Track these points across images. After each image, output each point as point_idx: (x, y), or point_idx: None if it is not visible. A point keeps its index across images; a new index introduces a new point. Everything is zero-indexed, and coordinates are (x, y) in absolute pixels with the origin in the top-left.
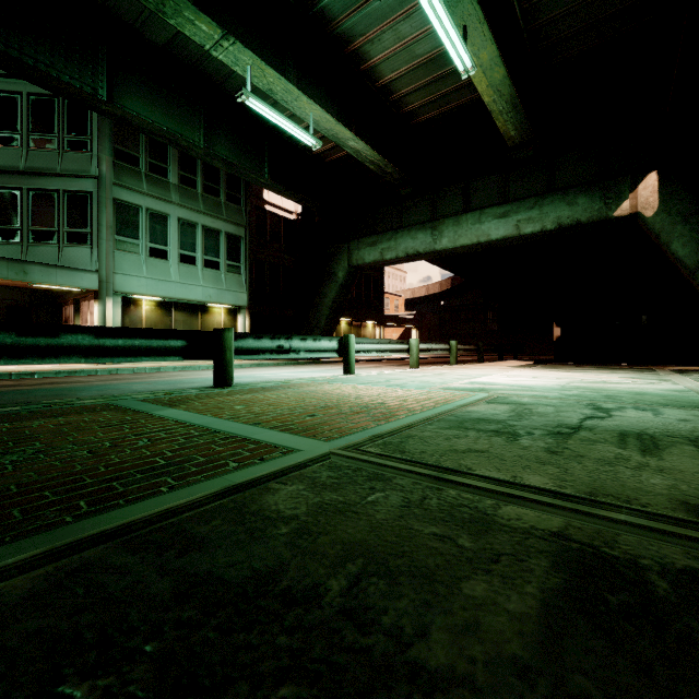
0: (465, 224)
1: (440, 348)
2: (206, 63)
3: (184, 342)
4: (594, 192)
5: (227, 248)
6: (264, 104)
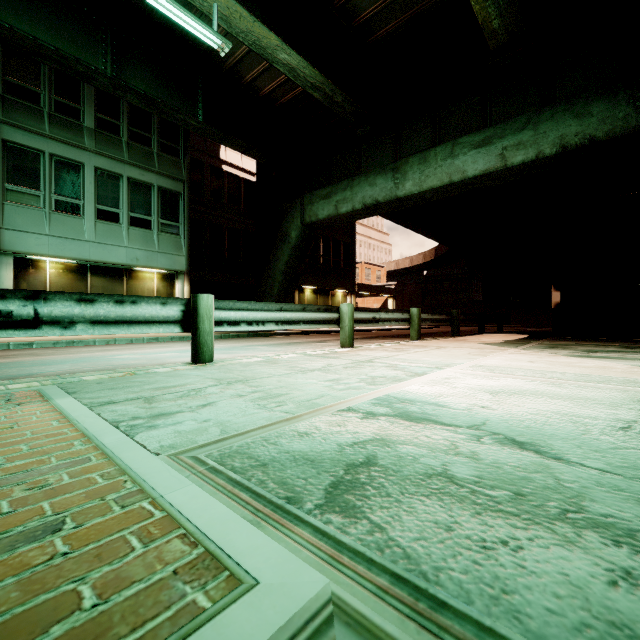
0: (434, 160)
1: (395, 318)
2: None
3: None
4: (617, 94)
5: (161, 205)
6: None
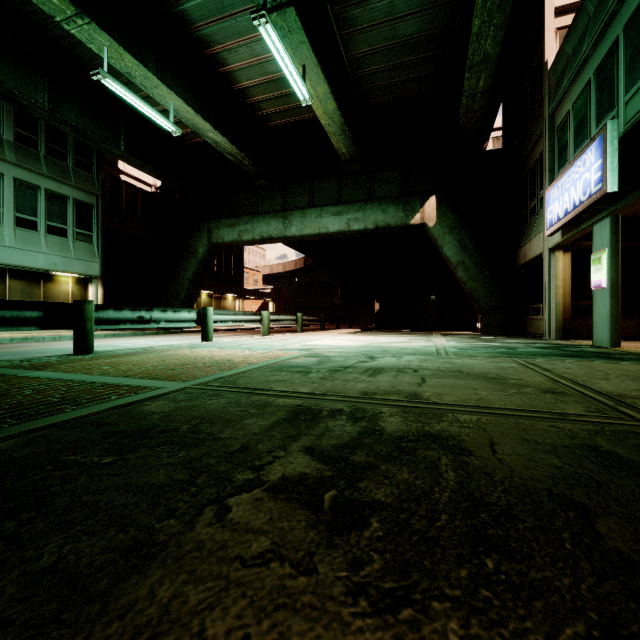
0: (310, 217)
1: (289, 319)
2: (53, 26)
3: (40, 313)
4: (399, 205)
5: (76, 215)
6: (122, 86)
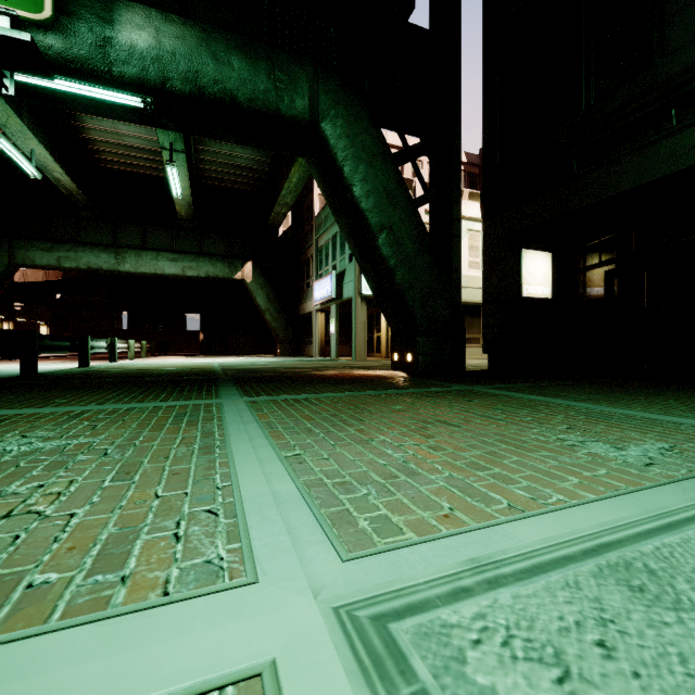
0: (146, 258)
1: (138, 347)
2: None
3: (70, 343)
4: (226, 263)
5: None
6: (10, 144)
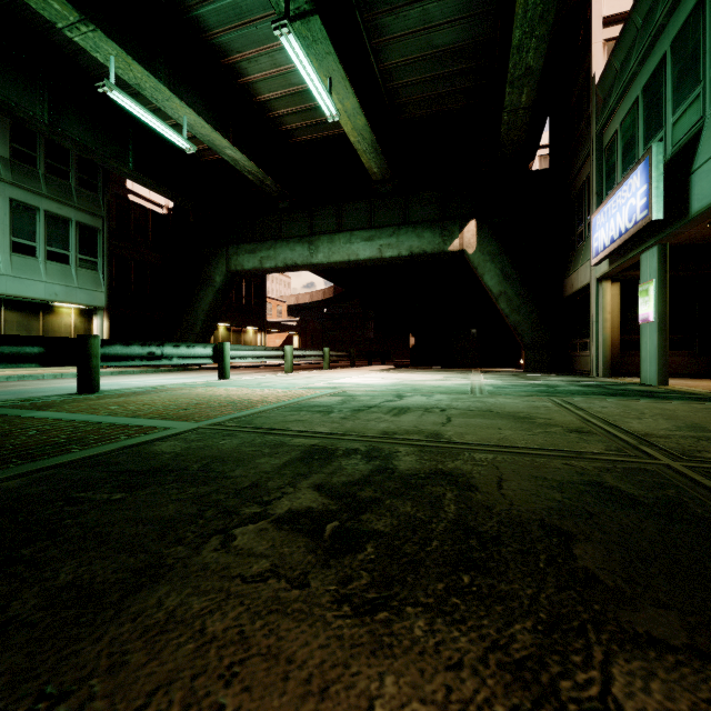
0: (338, 242)
1: (315, 355)
2: (54, 31)
3: (41, 348)
4: (436, 229)
5: (79, 240)
6: (131, 99)
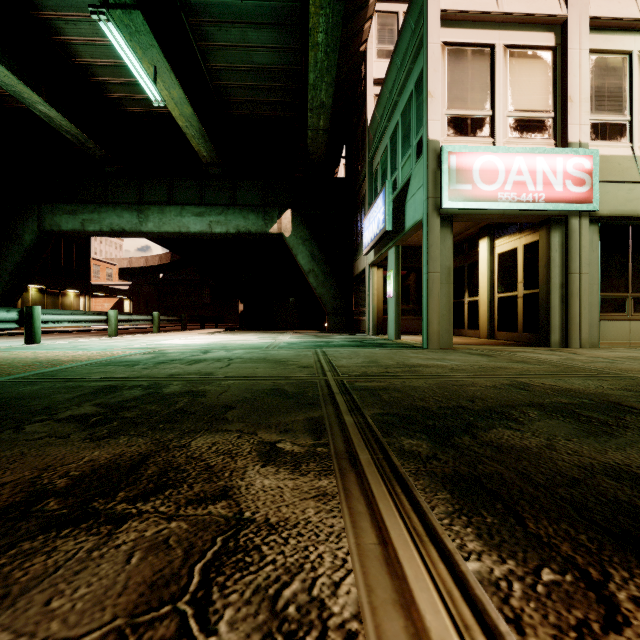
0: (169, 214)
1: (143, 319)
2: None
3: None
4: (259, 213)
5: None
6: None
